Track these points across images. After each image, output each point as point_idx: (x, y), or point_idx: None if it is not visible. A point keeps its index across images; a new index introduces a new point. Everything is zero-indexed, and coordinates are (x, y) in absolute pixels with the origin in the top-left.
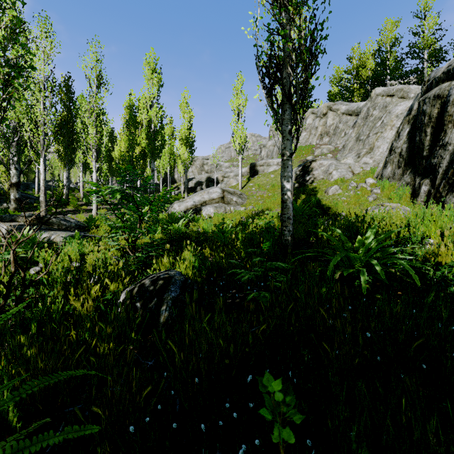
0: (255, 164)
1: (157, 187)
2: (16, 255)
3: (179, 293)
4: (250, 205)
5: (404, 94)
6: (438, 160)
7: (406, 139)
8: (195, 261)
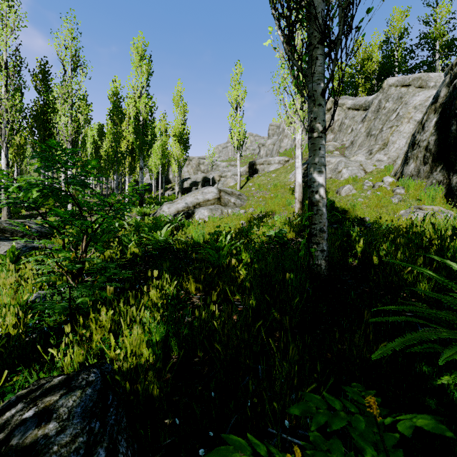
0: (254, 163)
1: (150, 188)
2: None
3: None
4: (250, 207)
5: (423, 83)
6: None
7: (433, 130)
8: (146, 344)
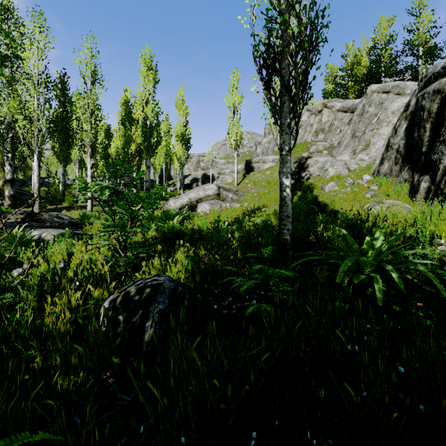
0: (250, 161)
1: (153, 184)
2: (4, 253)
3: (168, 304)
4: (245, 202)
5: (400, 91)
6: (438, 156)
7: (403, 135)
8: (187, 264)
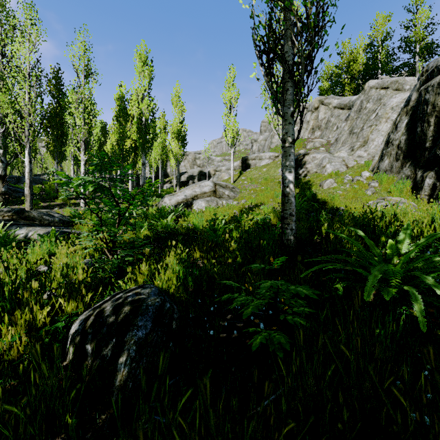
0: (246, 158)
1: (149, 181)
2: None
3: (150, 329)
4: (242, 199)
5: (399, 86)
6: None
7: (404, 130)
8: (178, 272)
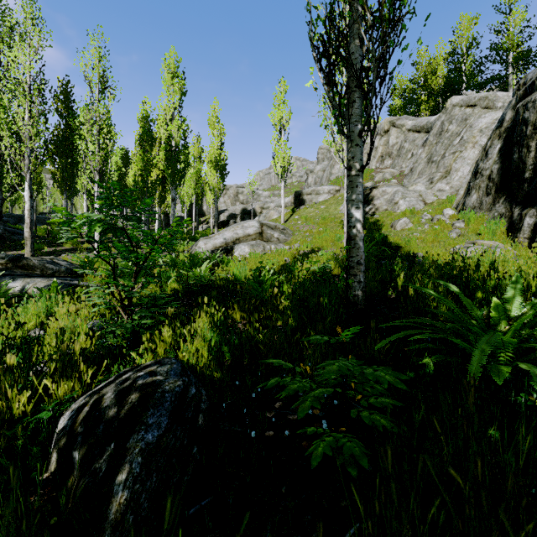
0: (300, 193)
1: (181, 221)
2: None
3: (166, 428)
4: (295, 243)
5: (489, 103)
6: None
7: (497, 158)
8: (210, 342)
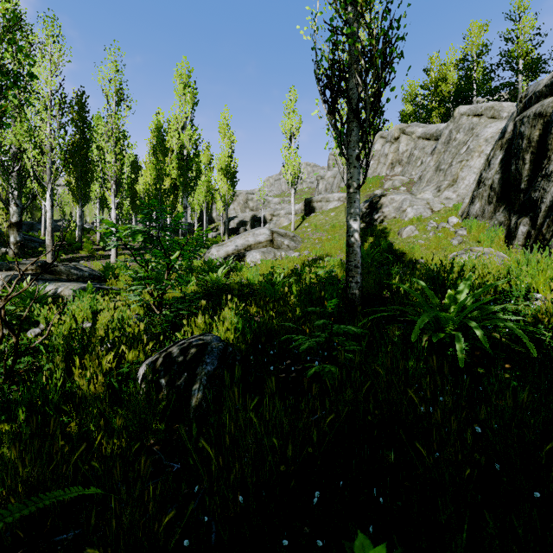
0: (310, 200)
1: (191, 228)
2: (14, 312)
3: (217, 366)
4: (305, 250)
5: (495, 113)
6: (539, 194)
7: (498, 168)
8: (238, 322)
